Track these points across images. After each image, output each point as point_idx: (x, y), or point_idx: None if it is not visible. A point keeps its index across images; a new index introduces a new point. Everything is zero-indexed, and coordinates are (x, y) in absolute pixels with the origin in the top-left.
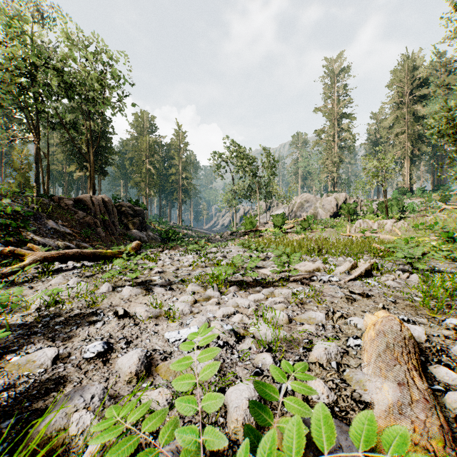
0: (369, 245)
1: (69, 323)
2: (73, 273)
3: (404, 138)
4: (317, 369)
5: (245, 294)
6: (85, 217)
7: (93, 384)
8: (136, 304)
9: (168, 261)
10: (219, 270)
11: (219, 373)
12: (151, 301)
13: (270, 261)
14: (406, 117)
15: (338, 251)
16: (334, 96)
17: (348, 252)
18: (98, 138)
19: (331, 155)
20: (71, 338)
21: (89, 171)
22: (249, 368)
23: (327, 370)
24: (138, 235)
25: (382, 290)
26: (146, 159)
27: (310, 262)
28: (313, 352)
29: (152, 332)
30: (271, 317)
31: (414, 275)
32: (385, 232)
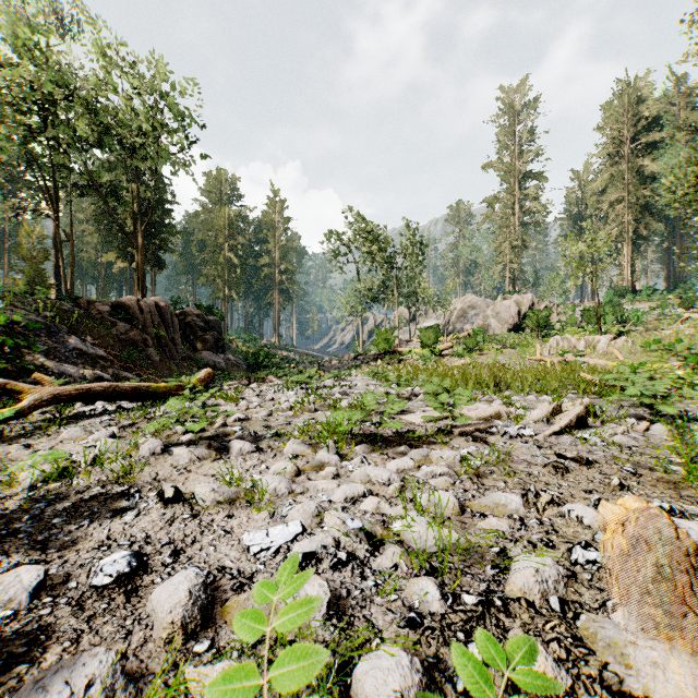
0: (574, 375)
1: (79, 512)
2: (101, 420)
3: (623, 209)
4: (524, 613)
5: (381, 459)
6: (128, 331)
7: (95, 653)
8: (197, 477)
9: (255, 401)
10: (338, 418)
11: (340, 620)
12: (222, 472)
13: (418, 401)
14: (626, 177)
15: (526, 385)
16: (514, 144)
17: (543, 386)
18: (150, 210)
19: (510, 236)
20: (76, 542)
21: (136, 261)
22: (396, 610)
23: (544, 617)
24: (211, 359)
25: (609, 452)
26: (224, 243)
27: (482, 403)
28: (514, 577)
29: (221, 531)
30: (429, 502)
31: (658, 426)
32: (597, 355)
